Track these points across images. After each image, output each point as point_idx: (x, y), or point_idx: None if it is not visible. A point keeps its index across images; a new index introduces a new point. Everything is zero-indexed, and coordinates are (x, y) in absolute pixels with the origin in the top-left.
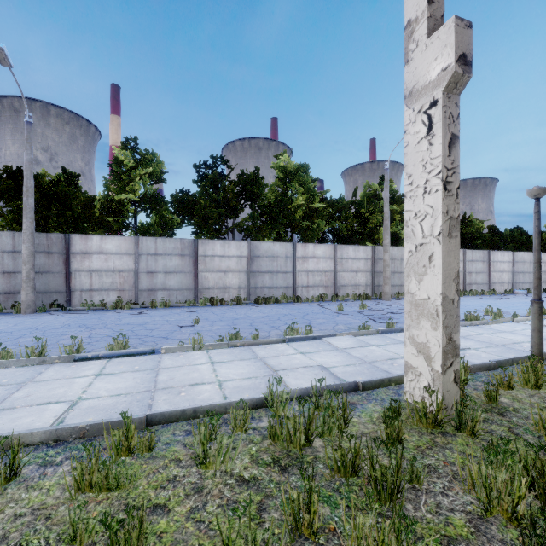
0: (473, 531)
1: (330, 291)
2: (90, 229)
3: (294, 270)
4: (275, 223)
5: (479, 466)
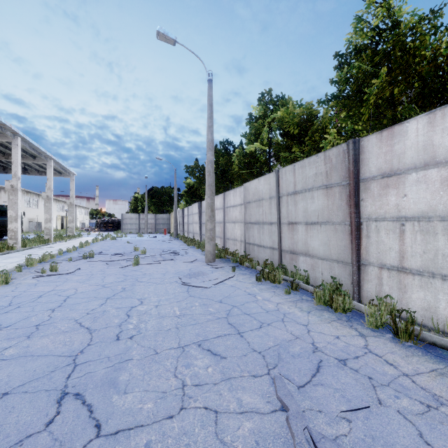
0: None
1: (222, 243)
2: None
3: None
4: (220, 183)
5: None
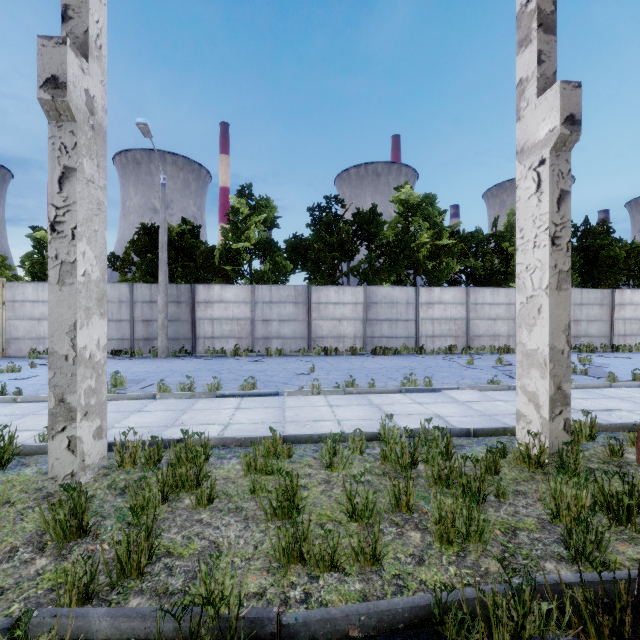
0: (539, 528)
1: (461, 342)
2: (210, 278)
3: (417, 318)
4: (394, 266)
5: (548, 480)
